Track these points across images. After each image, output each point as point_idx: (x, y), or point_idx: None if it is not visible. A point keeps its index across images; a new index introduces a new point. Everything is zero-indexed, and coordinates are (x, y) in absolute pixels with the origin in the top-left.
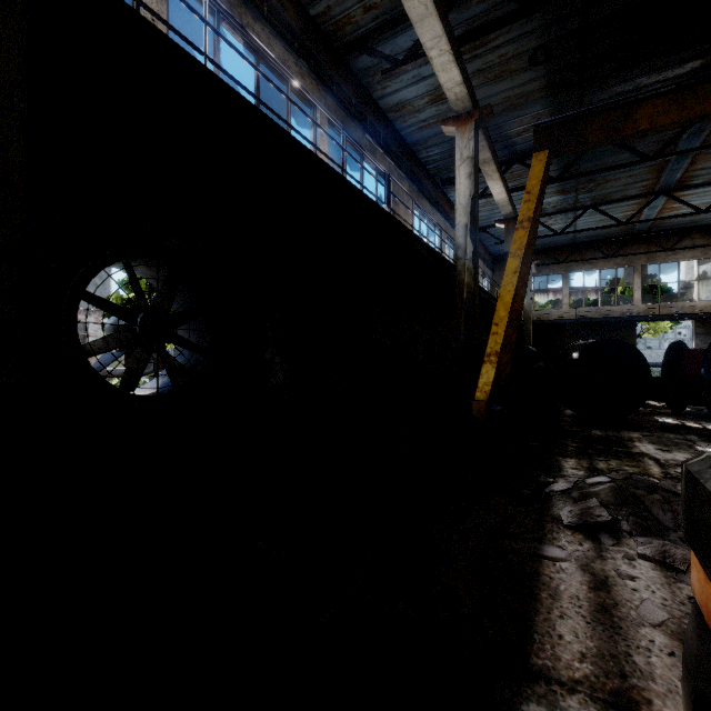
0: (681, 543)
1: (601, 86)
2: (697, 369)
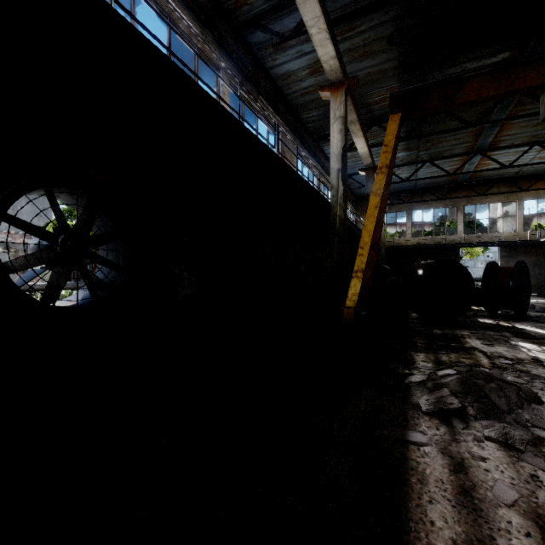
0: (516, 425)
1: (438, 68)
2: (506, 282)
